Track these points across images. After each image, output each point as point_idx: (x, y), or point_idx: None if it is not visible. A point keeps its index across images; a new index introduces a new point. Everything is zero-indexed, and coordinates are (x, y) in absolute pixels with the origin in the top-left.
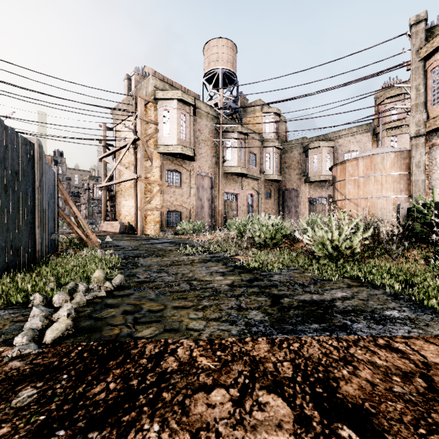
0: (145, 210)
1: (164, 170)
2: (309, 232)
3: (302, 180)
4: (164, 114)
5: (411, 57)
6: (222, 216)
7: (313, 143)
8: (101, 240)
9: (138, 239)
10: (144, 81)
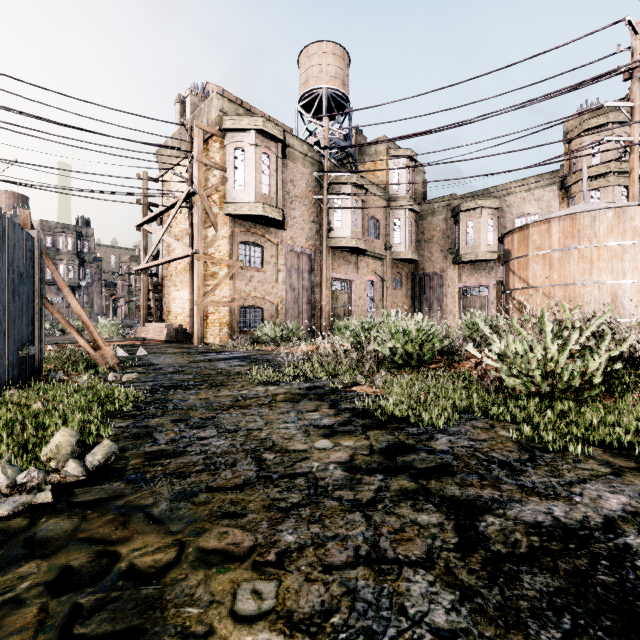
0: (205, 306)
1: (237, 242)
2: (496, 344)
3: (450, 260)
4: (236, 154)
5: None
6: (327, 315)
7: (467, 202)
8: (130, 354)
9: (191, 351)
10: (204, 104)
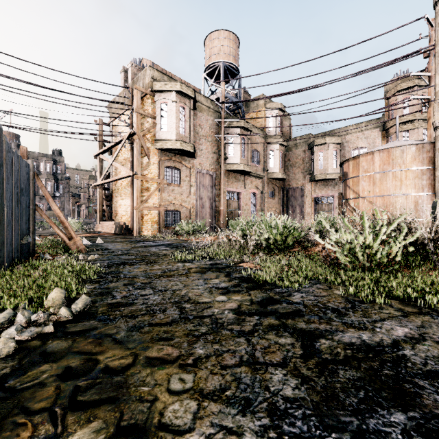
0: (142, 210)
1: (163, 167)
2: (333, 235)
3: (307, 179)
4: (162, 107)
5: (436, 37)
6: (224, 216)
7: (319, 139)
8: (91, 242)
9: (132, 240)
10: (141, 73)
